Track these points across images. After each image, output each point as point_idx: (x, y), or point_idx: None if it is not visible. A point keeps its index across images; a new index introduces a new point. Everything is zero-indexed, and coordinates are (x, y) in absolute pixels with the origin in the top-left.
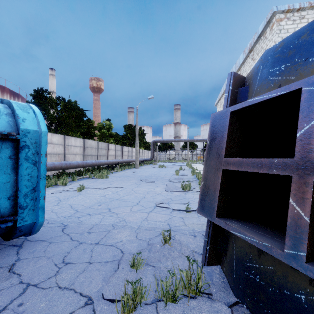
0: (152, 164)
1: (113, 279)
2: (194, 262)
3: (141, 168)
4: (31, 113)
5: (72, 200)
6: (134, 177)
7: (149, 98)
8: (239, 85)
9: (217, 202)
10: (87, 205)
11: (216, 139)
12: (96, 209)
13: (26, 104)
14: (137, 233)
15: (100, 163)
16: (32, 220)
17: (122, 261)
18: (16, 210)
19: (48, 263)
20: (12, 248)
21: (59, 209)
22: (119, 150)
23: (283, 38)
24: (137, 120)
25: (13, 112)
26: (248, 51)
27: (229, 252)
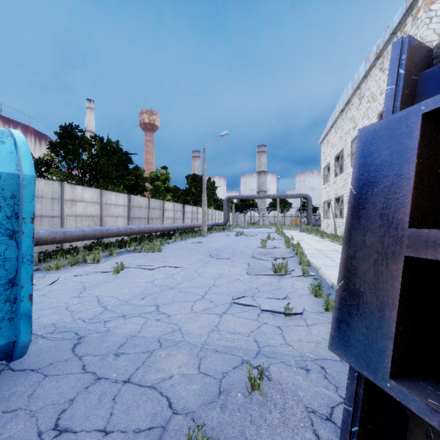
0: (227, 231)
1: None
2: None
3: (210, 236)
4: (9, 143)
5: (102, 289)
6: (200, 250)
7: (222, 135)
8: (419, 65)
9: (391, 340)
10: (123, 298)
11: (378, 182)
12: (137, 306)
13: (5, 130)
14: (200, 359)
15: (152, 229)
16: (8, 338)
17: (168, 435)
18: None
19: (26, 429)
20: None
21: (79, 304)
22: (180, 211)
23: (436, 31)
24: (204, 168)
25: None
26: (374, 58)
27: None
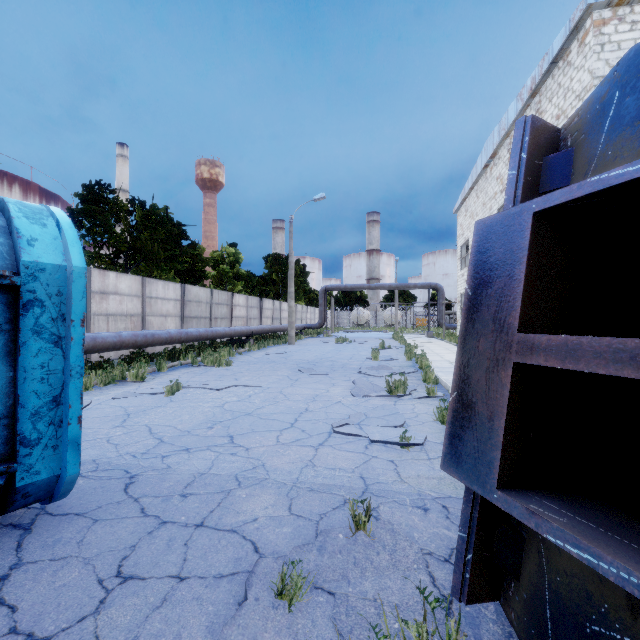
0: (323, 336)
1: (231, 632)
2: (429, 583)
3: (299, 344)
4: (51, 225)
5: (153, 416)
6: (286, 363)
7: (317, 199)
8: (544, 148)
9: (499, 450)
10: (184, 428)
11: (492, 283)
12: (203, 438)
13: (43, 207)
14: (292, 499)
15: (216, 334)
16: (52, 471)
17: (256, 578)
18: (15, 450)
19: (83, 577)
20: (8, 534)
21: (124, 435)
22: (256, 307)
23: (610, 62)
24: (291, 246)
25: (8, 224)
26: (528, 95)
27: (528, 575)
